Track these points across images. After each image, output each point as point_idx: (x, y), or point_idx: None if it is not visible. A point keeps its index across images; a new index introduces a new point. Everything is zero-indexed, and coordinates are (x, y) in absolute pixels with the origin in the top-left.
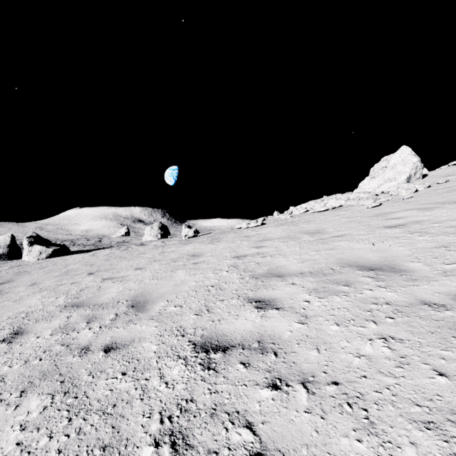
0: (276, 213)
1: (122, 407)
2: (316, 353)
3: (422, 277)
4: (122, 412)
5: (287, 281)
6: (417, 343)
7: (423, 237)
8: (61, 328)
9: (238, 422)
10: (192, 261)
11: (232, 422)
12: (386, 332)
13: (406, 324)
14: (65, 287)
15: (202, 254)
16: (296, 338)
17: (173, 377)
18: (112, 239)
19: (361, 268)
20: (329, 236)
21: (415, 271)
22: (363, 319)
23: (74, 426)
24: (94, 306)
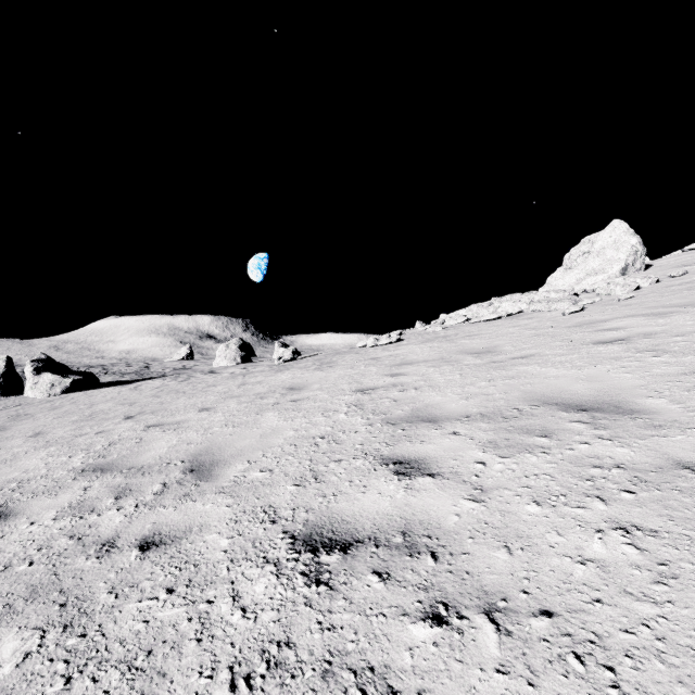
0: (418, 324)
1: (164, 655)
2: (506, 554)
3: (671, 422)
4: (163, 665)
5: (445, 429)
6: (684, 538)
7: (661, 358)
8: (72, 508)
9: (373, 691)
10: (290, 397)
11: (362, 691)
12: (625, 517)
13: (658, 503)
14: (86, 439)
15: (306, 386)
16: (468, 526)
17: (255, 599)
18: (165, 365)
19: (565, 407)
20: (507, 358)
21: (658, 413)
22: (580, 494)
23: (74, 693)
24: (129, 471)
